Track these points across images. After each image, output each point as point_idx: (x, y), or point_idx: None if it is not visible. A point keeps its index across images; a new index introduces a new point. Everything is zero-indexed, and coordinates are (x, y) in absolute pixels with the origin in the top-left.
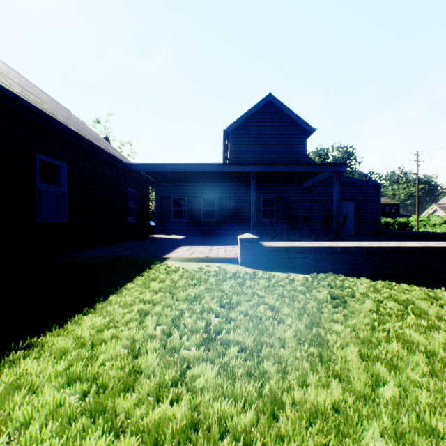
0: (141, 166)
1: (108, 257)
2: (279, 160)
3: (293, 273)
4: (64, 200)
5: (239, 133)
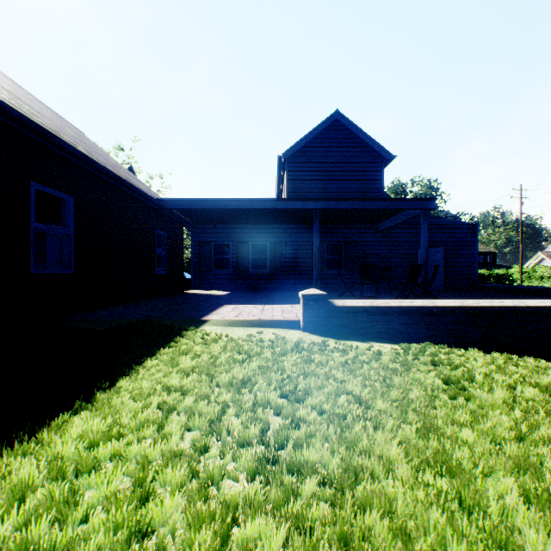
0: (173, 202)
1: (126, 320)
2: (348, 195)
3: (376, 342)
4: (69, 244)
5: (298, 161)
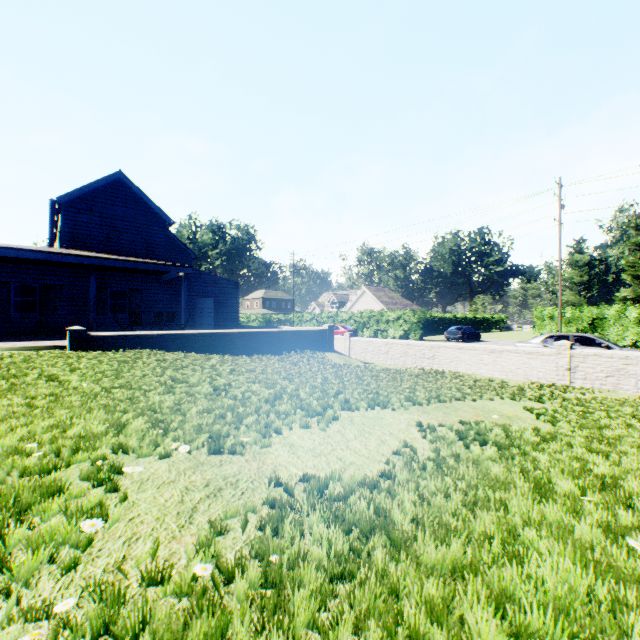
0: None
1: None
2: (133, 248)
3: None
4: None
5: (77, 207)
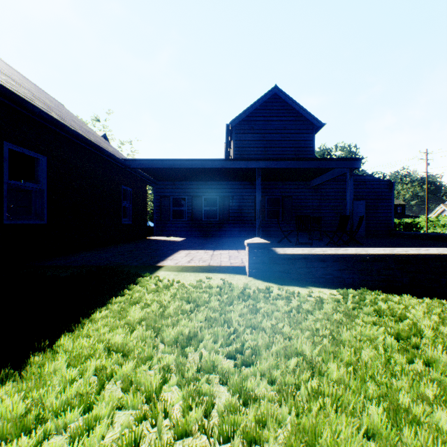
0: (136, 162)
1: (90, 265)
2: (285, 157)
3: (314, 287)
4: (42, 198)
5: (242, 128)
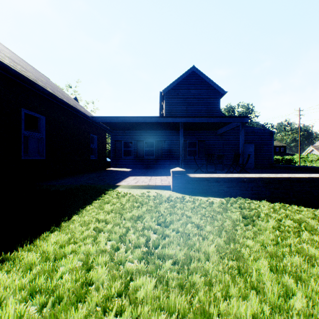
0: (100, 118)
1: (74, 185)
2: (200, 114)
3: (212, 197)
4: (42, 143)
5: (171, 94)
